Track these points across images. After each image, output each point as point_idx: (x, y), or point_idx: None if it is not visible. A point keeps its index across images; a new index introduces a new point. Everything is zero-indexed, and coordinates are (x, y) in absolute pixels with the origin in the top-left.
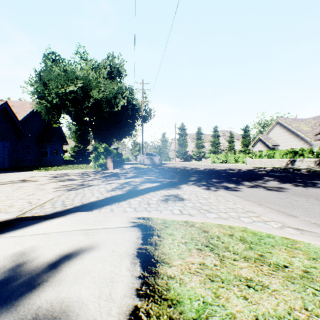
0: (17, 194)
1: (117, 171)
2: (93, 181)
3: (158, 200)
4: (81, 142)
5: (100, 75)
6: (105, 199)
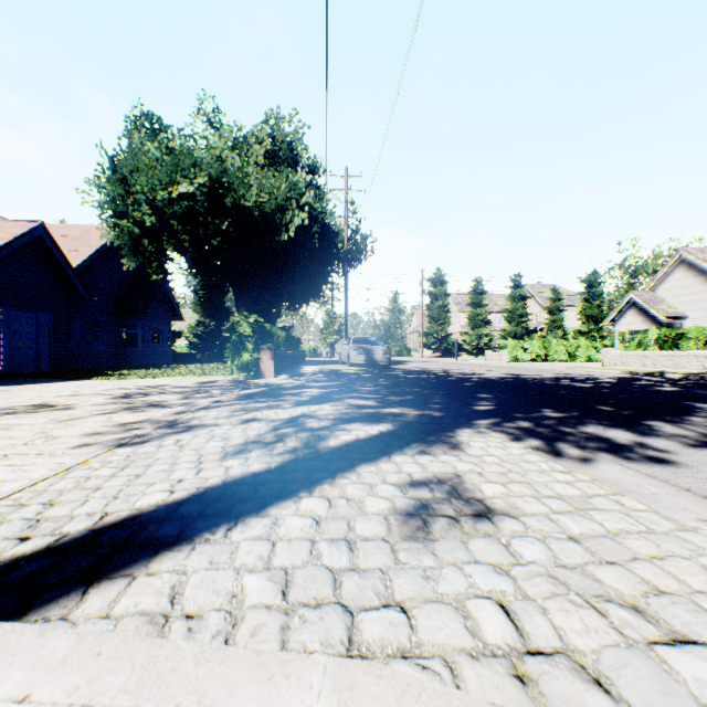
0: None
1: (281, 382)
2: (207, 411)
3: (391, 513)
4: (210, 315)
5: (250, 160)
6: (191, 499)
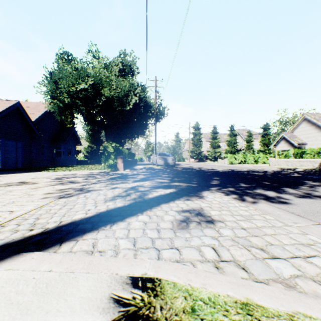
0: None
1: (127, 172)
2: (96, 184)
3: (174, 220)
4: (94, 143)
5: (112, 73)
6: (95, 216)
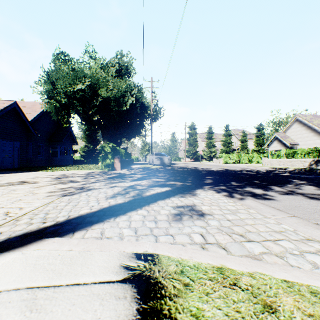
0: (1, 201)
1: (124, 172)
2: (95, 183)
3: (169, 214)
4: (90, 142)
5: (109, 74)
6: (99, 211)
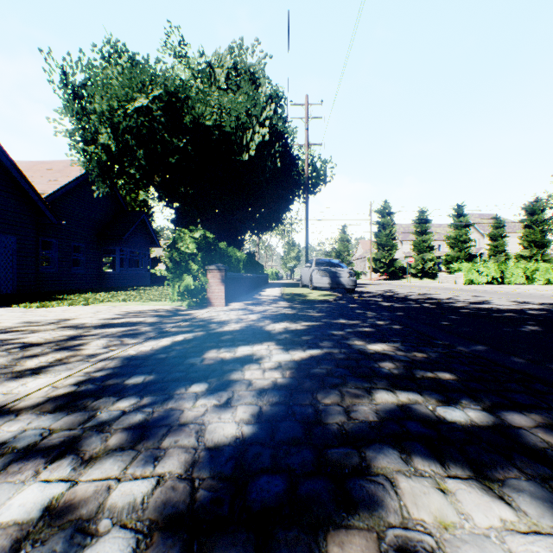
0: None
1: (226, 317)
2: None
3: None
4: None
5: (212, 85)
6: None
